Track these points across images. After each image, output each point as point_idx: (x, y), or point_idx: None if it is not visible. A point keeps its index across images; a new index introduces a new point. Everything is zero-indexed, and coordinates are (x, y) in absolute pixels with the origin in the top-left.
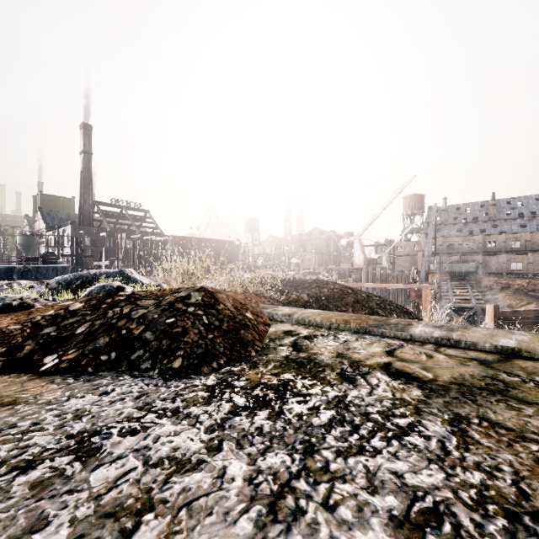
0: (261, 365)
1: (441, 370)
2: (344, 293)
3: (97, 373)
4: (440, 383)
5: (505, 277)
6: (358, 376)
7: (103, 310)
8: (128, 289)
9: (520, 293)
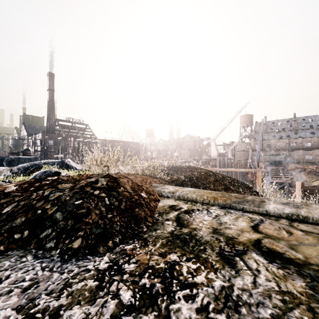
0: (150, 243)
1: (307, 250)
2: (207, 175)
3: (6, 252)
4: (316, 268)
5: (302, 164)
6: (236, 258)
7: (30, 192)
8: (63, 173)
9: (311, 174)
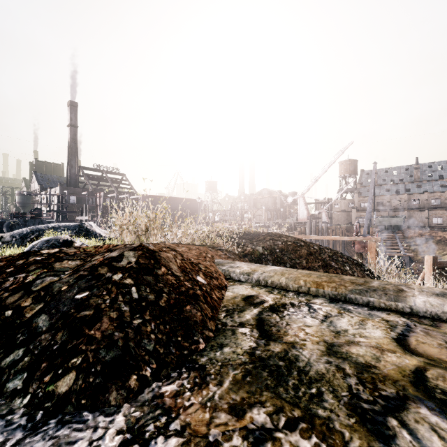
0: (212, 378)
1: None
2: (297, 245)
3: None
4: None
5: (428, 230)
6: (391, 419)
7: (4, 275)
8: (77, 243)
9: (442, 244)
